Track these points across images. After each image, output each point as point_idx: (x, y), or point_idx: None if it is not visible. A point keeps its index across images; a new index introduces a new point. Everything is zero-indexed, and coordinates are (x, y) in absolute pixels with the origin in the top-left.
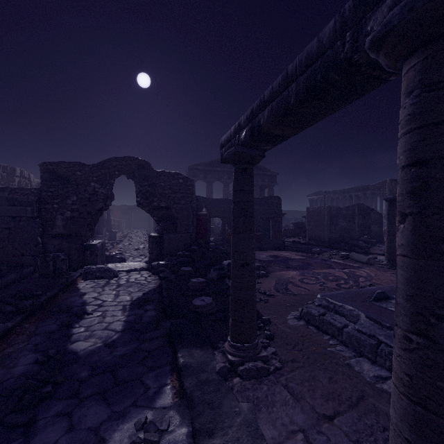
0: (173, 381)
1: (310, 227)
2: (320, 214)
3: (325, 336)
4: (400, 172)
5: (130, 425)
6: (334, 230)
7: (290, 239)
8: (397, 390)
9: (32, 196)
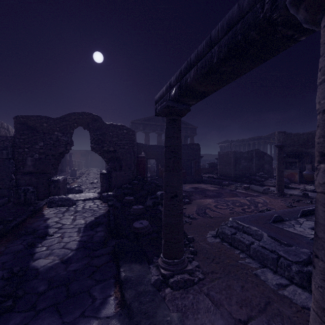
0: (116, 293)
1: (221, 166)
2: (228, 157)
3: (236, 251)
4: (321, 115)
5: None
6: (238, 168)
7: (206, 175)
8: (319, 318)
9: (7, 142)
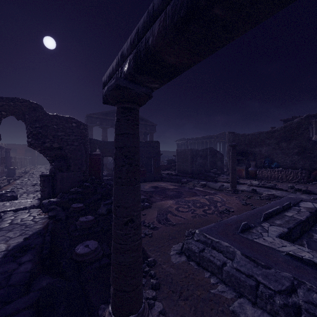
0: None
1: (179, 163)
2: (185, 154)
3: (206, 273)
4: None
5: None
6: (194, 165)
7: (165, 172)
8: None
9: None
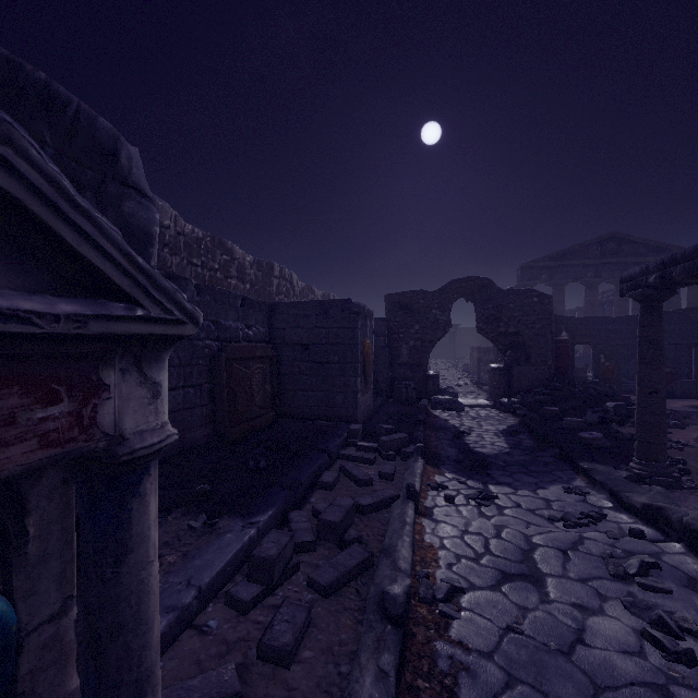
0: (581, 478)
1: None
2: None
3: None
4: None
5: (558, 487)
6: None
7: None
8: None
9: (384, 327)
